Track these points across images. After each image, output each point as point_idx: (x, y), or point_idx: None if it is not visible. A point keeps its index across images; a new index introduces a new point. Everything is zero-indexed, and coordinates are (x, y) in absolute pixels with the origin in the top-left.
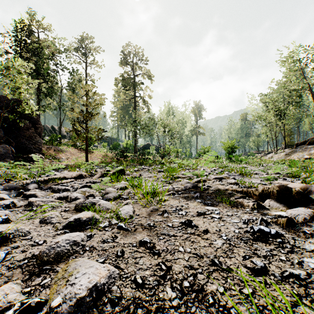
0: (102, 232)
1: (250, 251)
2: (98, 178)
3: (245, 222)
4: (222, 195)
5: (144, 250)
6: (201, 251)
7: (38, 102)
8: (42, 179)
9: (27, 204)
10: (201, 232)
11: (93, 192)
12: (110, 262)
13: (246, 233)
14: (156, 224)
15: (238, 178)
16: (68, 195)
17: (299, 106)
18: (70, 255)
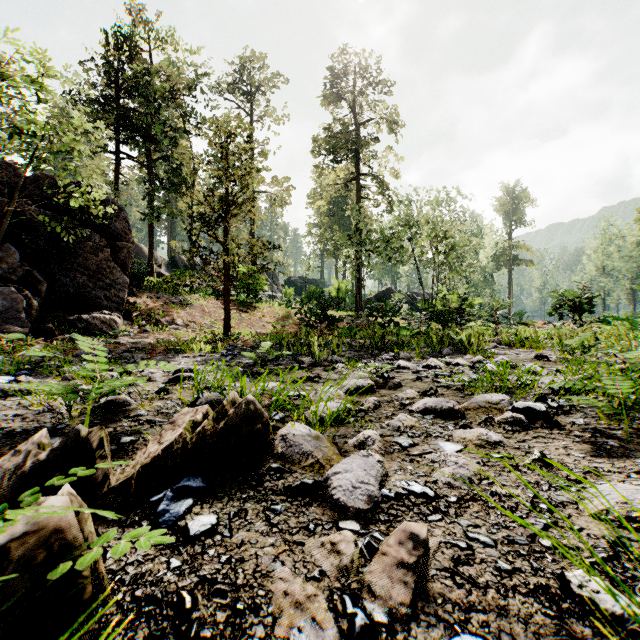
0: None
1: None
2: None
3: None
4: None
5: None
6: None
7: (149, 202)
8: None
9: None
10: None
11: None
12: None
13: None
14: None
15: None
16: None
17: None
18: None
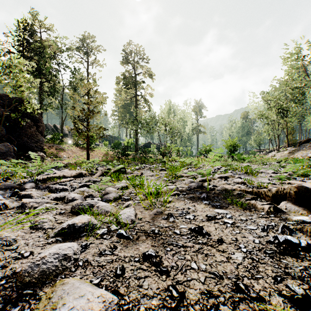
0: (99, 241)
1: (280, 269)
2: (98, 177)
3: (264, 229)
4: (232, 196)
5: (149, 267)
6: (218, 268)
7: (40, 101)
8: (41, 178)
9: (20, 205)
10: (215, 242)
11: (93, 192)
12: (107, 284)
13: (269, 244)
14: (161, 231)
15: (244, 177)
16: (65, 195)
17: (302, 104)
18: (58, 273)
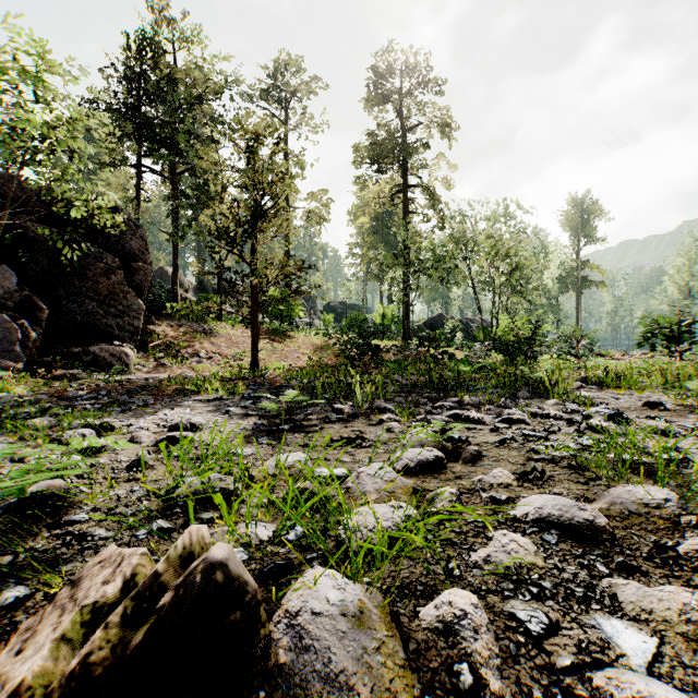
0: None
1: None
2: None
3: None
4: None
5: None
6: None
7: (173, 220)
8: None
9: None
10: None
11: None
12: None
13: None
14: None
15: None
16: None
17: None
18: None
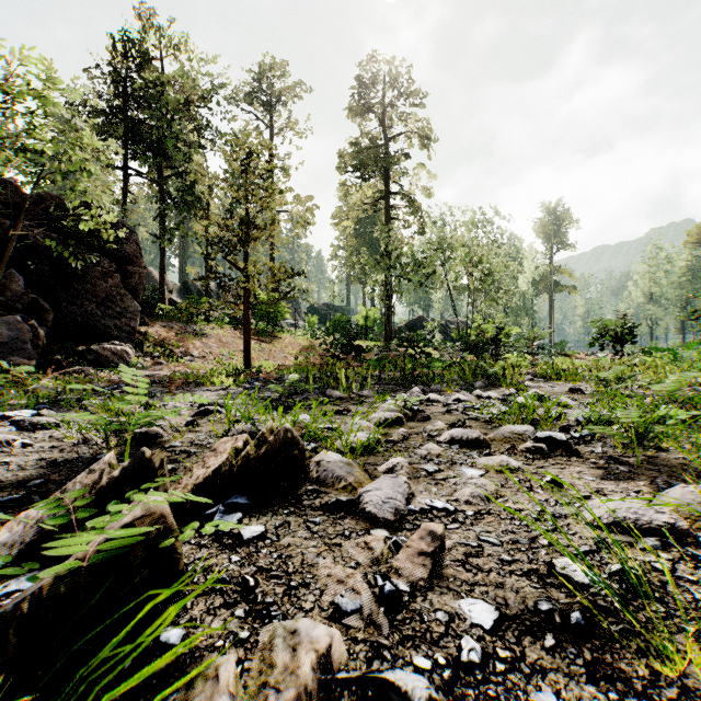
0: None
1: None
2: None
3: None
4: None
5: None
6: None
7: (161, 223)
8: None
9: None
10: None
11: None
12: None
13: None
14: None
15: None
16: None
17: None
18: None
